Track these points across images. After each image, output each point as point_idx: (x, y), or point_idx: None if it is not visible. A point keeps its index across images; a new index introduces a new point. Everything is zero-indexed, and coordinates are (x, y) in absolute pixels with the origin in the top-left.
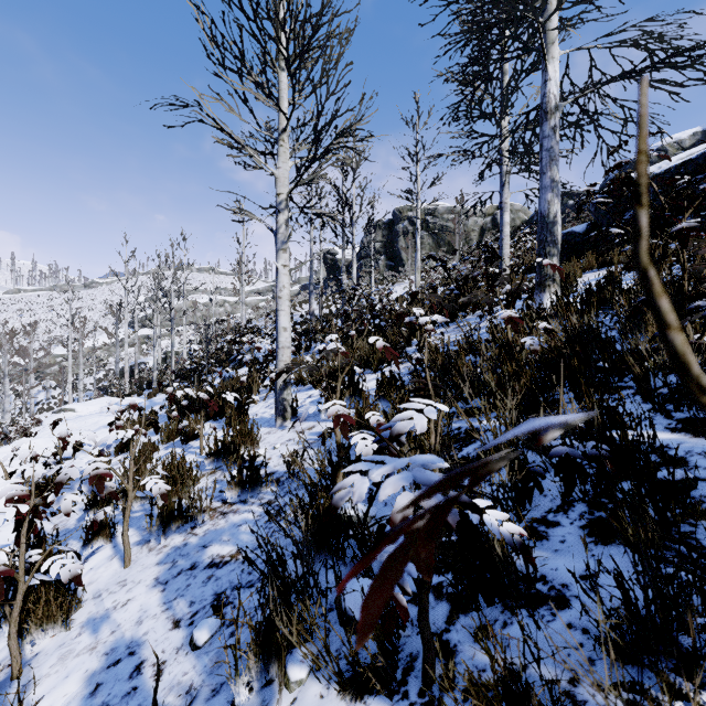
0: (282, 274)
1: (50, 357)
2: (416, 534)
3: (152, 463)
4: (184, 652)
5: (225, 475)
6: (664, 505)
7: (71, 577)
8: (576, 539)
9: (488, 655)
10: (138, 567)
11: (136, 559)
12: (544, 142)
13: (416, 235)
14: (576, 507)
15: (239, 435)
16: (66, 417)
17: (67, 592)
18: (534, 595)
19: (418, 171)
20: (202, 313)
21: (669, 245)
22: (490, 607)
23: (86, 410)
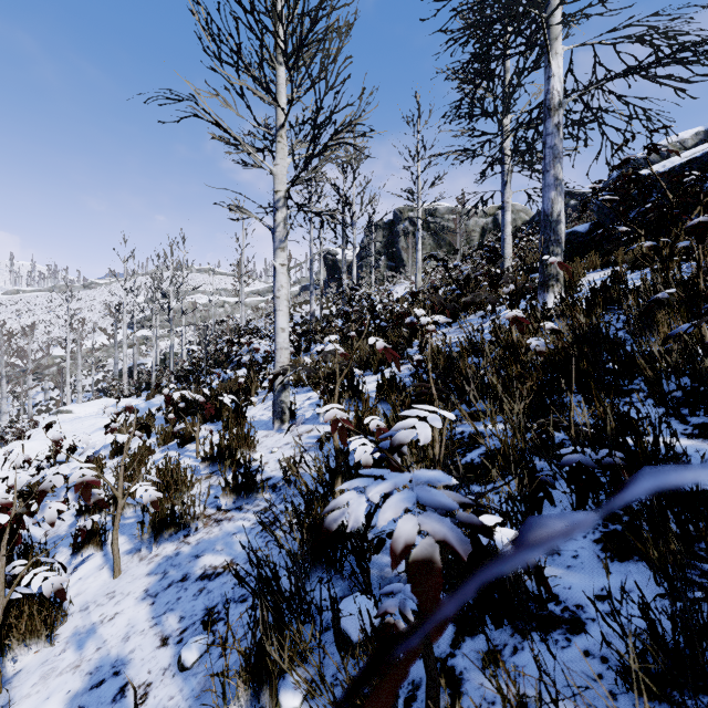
0: (280, 273)
1: (48, 359)
2: (420, 567)
3: (146, 468)
4: (171, 673)
5: (220, 481)
6: (686, 519)
7: (53, 591)
8: (590, 555)
9: (500, 695)
10: (128, 578)
11: (126, 569)
12: (547, 140)
13: (417, 235)
14: None
15: (236, 438)
16: (63, 419)
17: (53, 605)
18: (546, 616)
19: (419, 171)
20: (202, 314)
21: (676, 243)
22: (498, 629)
23: (84, 412)
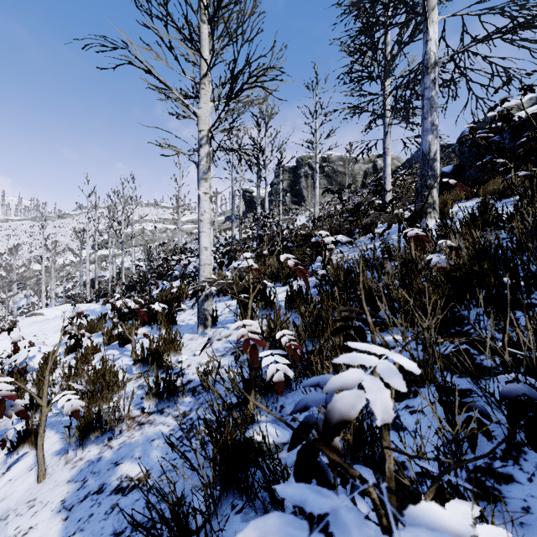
0: (204, 200)
1: (30, 272)
2: None
3: (84, 369)
4: None
5: (143, 386)
6: None
7: None
8: None
9: None
10: (50, 483)
11: (51, 473)
12: (425, 93)
13: (315, 176)
14: (528, 455)
15: (164, 342)
16: (36, 320)
17: None
18: None
19: (317, 125)
20: (149, 238)
21: None
22: None
23: (53, 314)
